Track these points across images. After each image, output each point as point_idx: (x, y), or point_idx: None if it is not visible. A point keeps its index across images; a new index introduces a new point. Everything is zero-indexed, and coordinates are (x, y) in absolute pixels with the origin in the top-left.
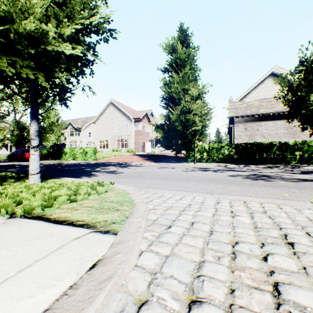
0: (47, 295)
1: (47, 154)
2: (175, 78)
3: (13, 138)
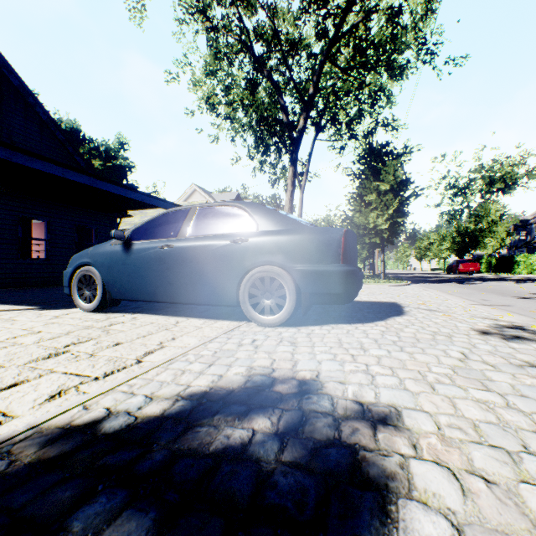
0: None
1: (494, 265)
2: None
3: (453, 247)
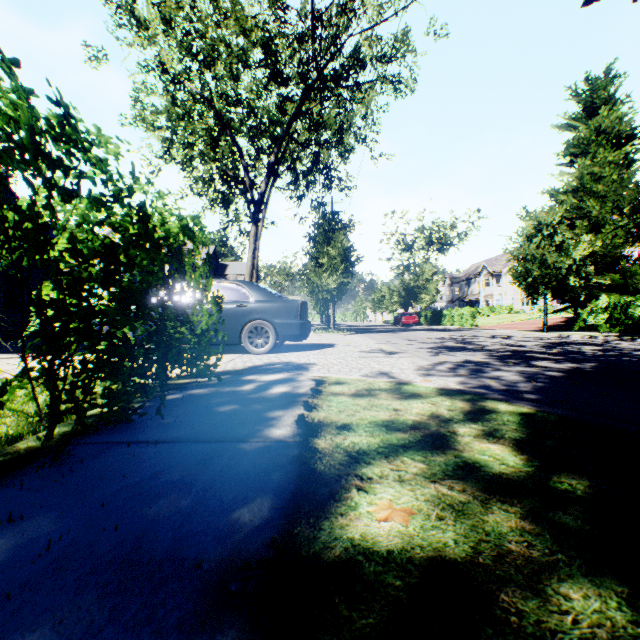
0: None
1: (430, 317)
2: (565, 184)
3: (400, 300)
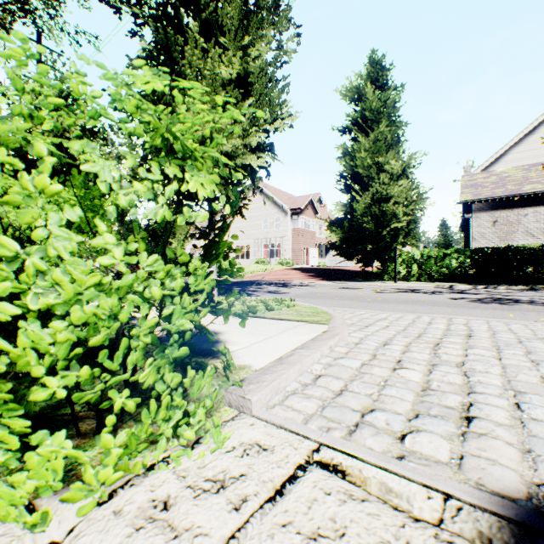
0: (308, 336)
1: None
2: (362, 143)
3: None
